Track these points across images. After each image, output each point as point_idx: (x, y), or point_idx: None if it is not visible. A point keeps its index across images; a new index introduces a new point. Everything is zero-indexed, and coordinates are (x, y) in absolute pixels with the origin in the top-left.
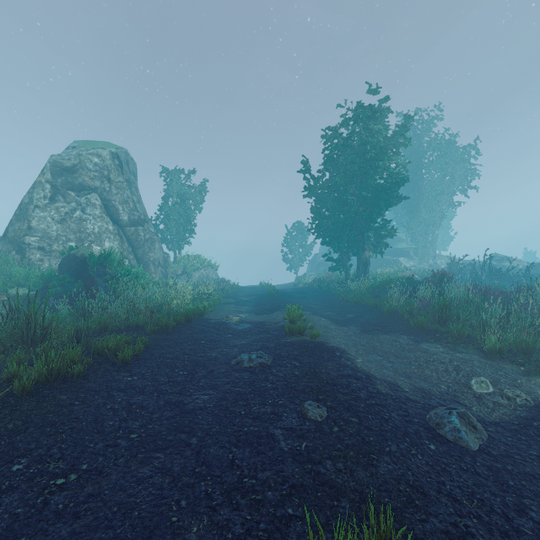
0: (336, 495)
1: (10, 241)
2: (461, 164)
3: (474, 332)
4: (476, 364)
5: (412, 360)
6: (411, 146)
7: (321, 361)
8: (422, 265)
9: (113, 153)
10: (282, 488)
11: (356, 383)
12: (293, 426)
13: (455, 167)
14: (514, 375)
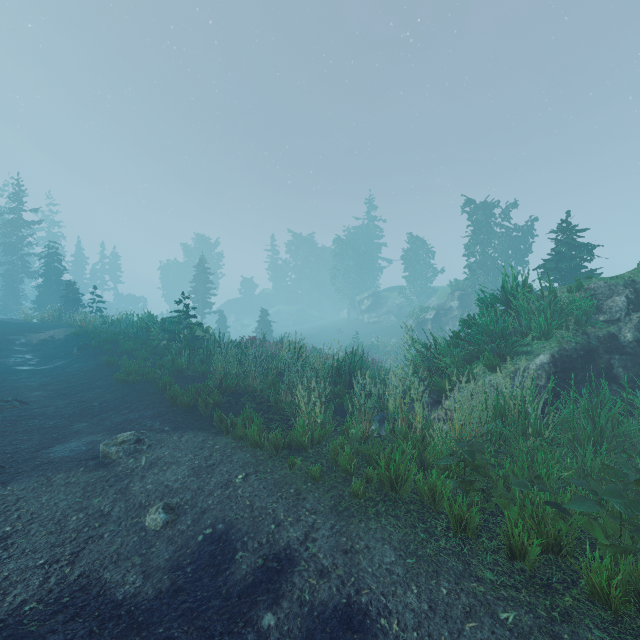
0: None
1: None
2: None
3: None
4: None
5: None
6: None
7: None
8: None
9: None
10: None
11: None
12: None
13: None
14: None
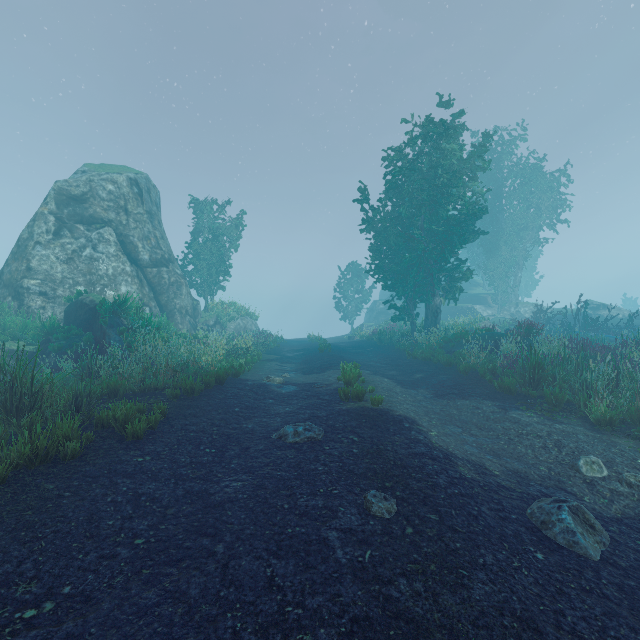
0: (415, 634)
1: (5, 285)
2: (549, 194)
3: (576, 396)
4: (582, 439)
5: (499, 433)
6: (489, 172)
7: (385, 435)
8: (502, 314)
9: (131, 178)
10: (339, 623)
11: (432, 465)
12: (352, 526)
13: (541, 197)
14: (632, 454)
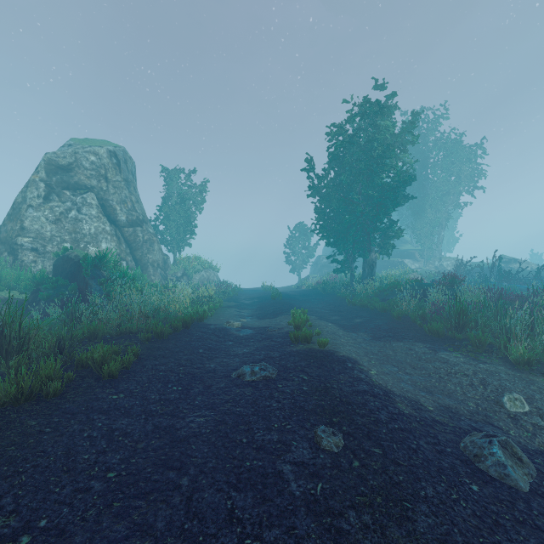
0: None
1: (2, 242)
2: (468, 164)
3: (497, 339)
4: (504, 377)
5: (431, 372)
6: (416, 145)
7: (331, 374)
8: (427, 267)
9: (110, 151)
10: None
11: (374, 401)
12: (304, 460)
13: (461, 167)
14: None
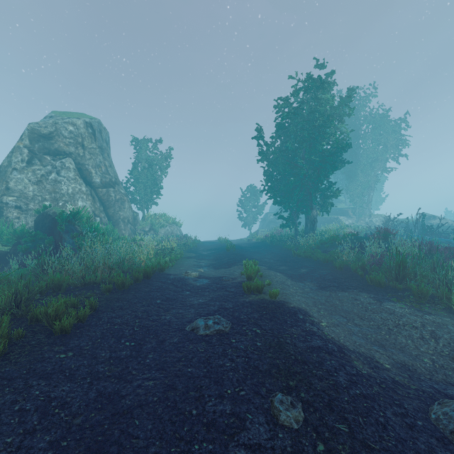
0: None
1: None
2: (393, 135)
3: (438, 290)
4: (452, 330)
5: (379, 323)
6: (349, 119)
7: (284, 327)
8: (359, 222)
9: (87, 122)
10: None
11: (330, 360)
12: (261, 441)
13: (387, 138)
14: None
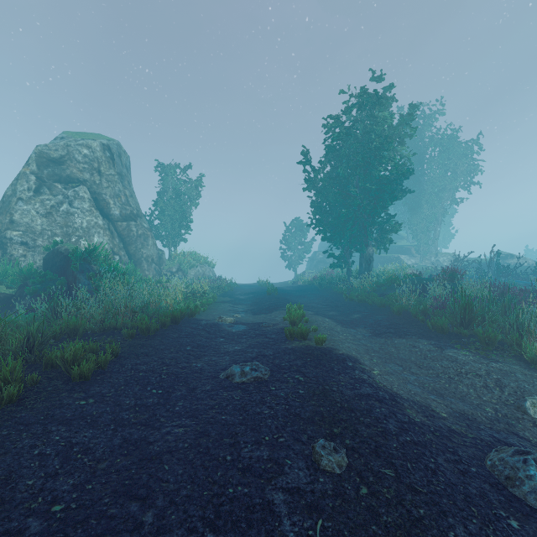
0: None
1: None
2: (464, 160)
3: (507, 336)
4: (521, 378)
5: (439, 371)
6: (412, 141)
7: (330, 374)
8: (424, 262)
9: (104, 144)
10: None
11: (380, 407)
12: (300, 485)
13: (457, 163)
14: None
